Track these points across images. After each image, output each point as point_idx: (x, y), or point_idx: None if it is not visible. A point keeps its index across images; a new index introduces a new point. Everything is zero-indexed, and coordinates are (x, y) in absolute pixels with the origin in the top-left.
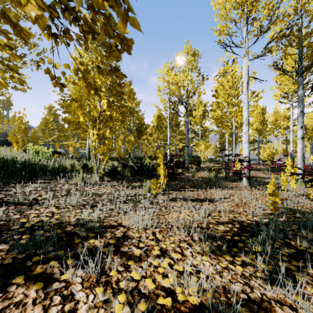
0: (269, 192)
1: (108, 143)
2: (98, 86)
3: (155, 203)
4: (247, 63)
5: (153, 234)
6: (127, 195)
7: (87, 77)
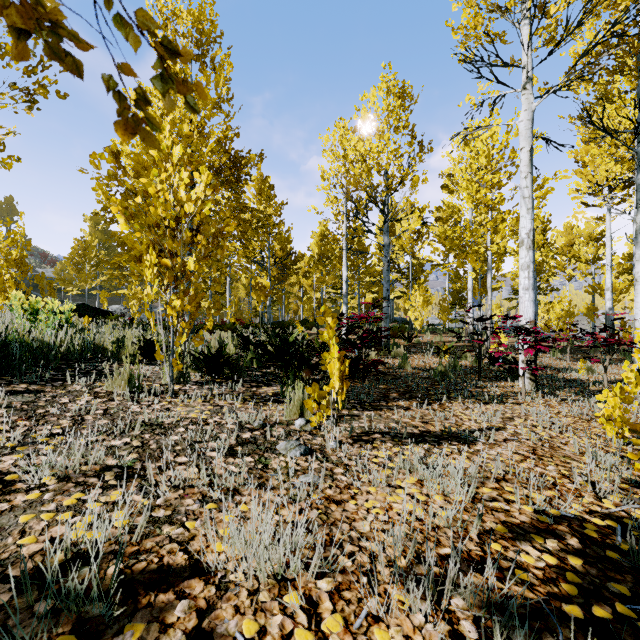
0: (602, 412)
1: (194, 289)
2: (56, 13)
3: (316, 451)
4: (530, 104)
5: (309, 611)
6: (242, 426)
7: None
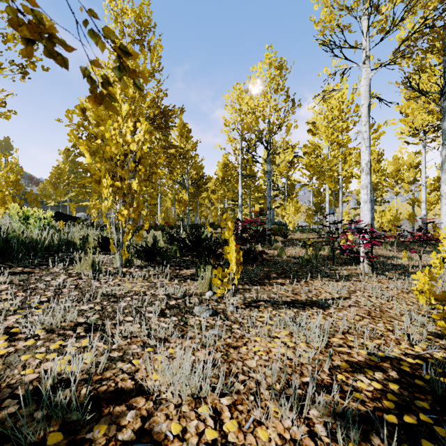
0: (417, 287)
1: (136, 202)
2: (52, 29)
3: (220, 313)
4: (368, 74)
5: (215, 417)
6: (169, 296)
7: None
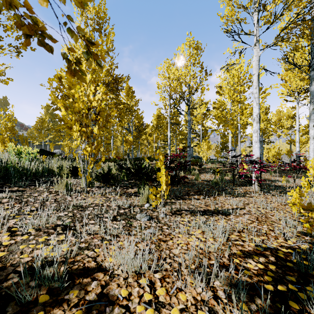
0: (291, 201)
1: (96, 142)
2: (43, 28)
3: (154, 218)
4: (258, 53)
5: (150, 286)
6: (119, 207)
7: (16, 2)
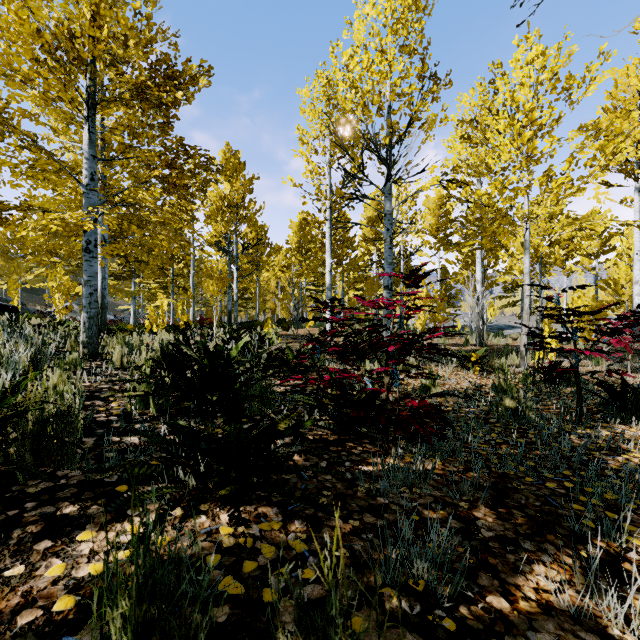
0: None
1: None
2: None
3: None
4: None
5: None
6: None
7: None
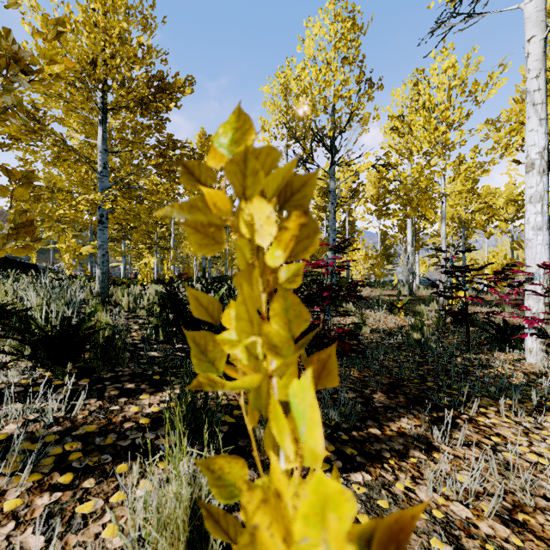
0: None
1: None
2: None
3: None
4: None
5: None
6: None
7: None
